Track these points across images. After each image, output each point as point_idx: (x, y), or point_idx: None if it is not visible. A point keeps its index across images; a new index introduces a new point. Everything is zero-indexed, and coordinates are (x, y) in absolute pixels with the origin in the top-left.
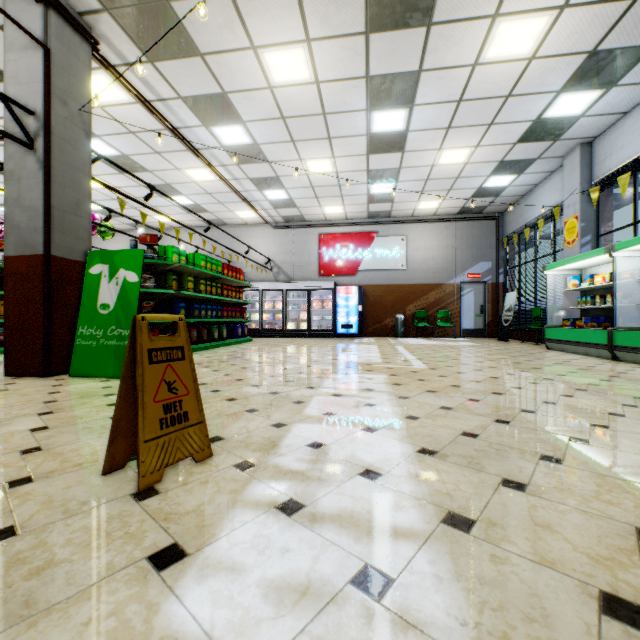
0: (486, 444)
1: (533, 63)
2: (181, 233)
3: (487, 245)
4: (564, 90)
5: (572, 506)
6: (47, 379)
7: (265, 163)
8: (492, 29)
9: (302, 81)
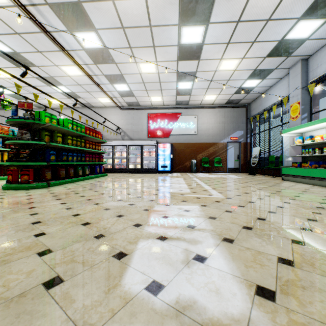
0: None
1: None
2: (65, 111)
3: (241, 121)
4: (302, 17)
5: None
6: None
7: (113, 64)
8: None
9: None
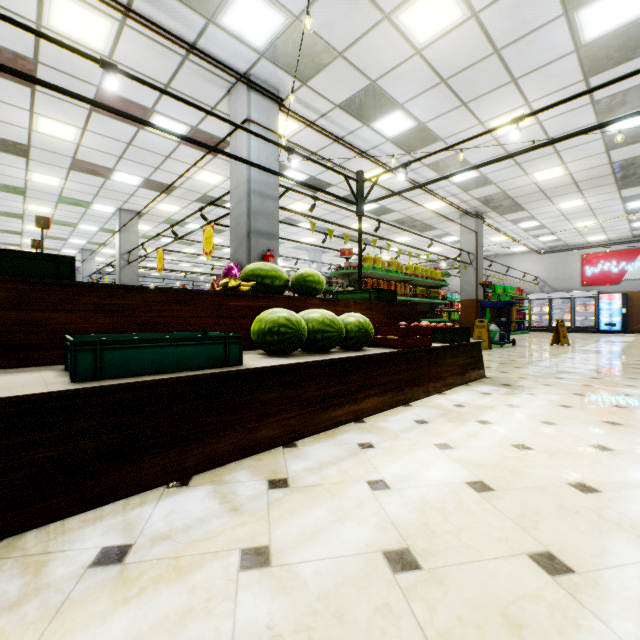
0: None
1: None
2: None
3: None
4: None
5: None
6: None
7: (544, 229)
8: None
9: (578, 205)
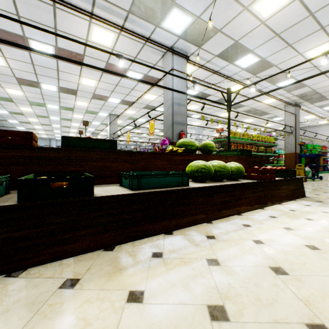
0: None
1: None
2: None
3: None
4: None
5: None
6: None
7: None
8: None
9: None
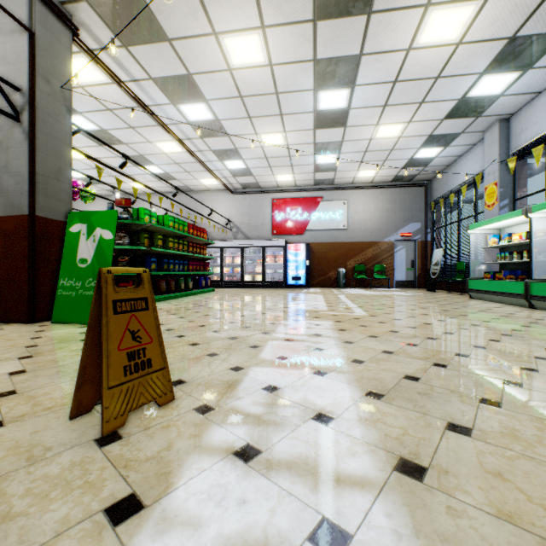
0: (428, 387)
1: (460, 48)
2: (153, 198)
3: (417, 208)
4: (486, 72)
5: (518, 452)
6: (31, 325)
7: (225, 137)
8: (425, 17)
9: (257, 64)
